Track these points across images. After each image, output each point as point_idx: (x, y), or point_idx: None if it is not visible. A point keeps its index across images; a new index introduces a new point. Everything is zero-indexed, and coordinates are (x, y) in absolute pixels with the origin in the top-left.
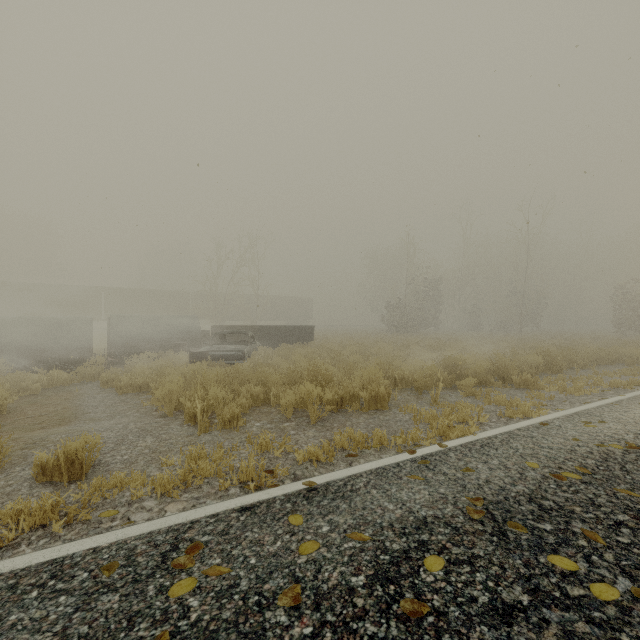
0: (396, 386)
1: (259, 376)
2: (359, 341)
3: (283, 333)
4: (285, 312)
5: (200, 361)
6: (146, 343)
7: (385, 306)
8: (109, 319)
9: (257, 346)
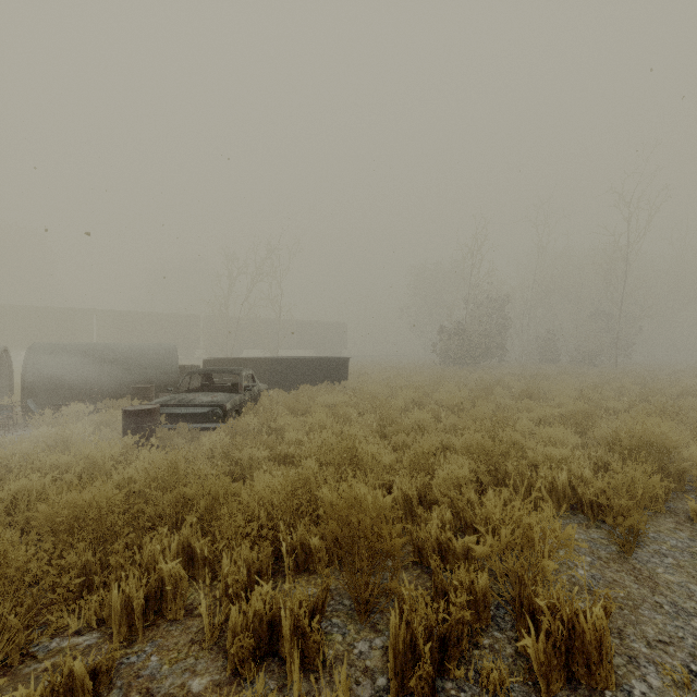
0: (535, 506)
1: (212, 492)
2: (410, 379)
3: (305, 368)
4: (314, 340)
5: (139, 427)
6: (88, 386)
7: (438, 332)
8: (30, 349)
9: (260, 391)
